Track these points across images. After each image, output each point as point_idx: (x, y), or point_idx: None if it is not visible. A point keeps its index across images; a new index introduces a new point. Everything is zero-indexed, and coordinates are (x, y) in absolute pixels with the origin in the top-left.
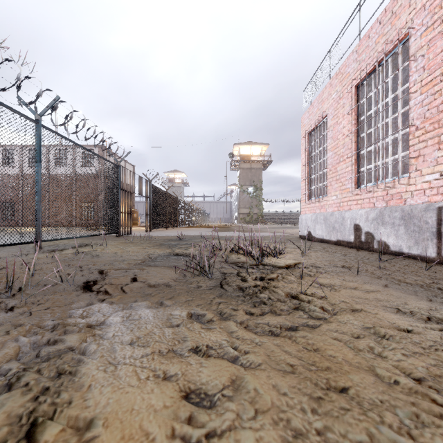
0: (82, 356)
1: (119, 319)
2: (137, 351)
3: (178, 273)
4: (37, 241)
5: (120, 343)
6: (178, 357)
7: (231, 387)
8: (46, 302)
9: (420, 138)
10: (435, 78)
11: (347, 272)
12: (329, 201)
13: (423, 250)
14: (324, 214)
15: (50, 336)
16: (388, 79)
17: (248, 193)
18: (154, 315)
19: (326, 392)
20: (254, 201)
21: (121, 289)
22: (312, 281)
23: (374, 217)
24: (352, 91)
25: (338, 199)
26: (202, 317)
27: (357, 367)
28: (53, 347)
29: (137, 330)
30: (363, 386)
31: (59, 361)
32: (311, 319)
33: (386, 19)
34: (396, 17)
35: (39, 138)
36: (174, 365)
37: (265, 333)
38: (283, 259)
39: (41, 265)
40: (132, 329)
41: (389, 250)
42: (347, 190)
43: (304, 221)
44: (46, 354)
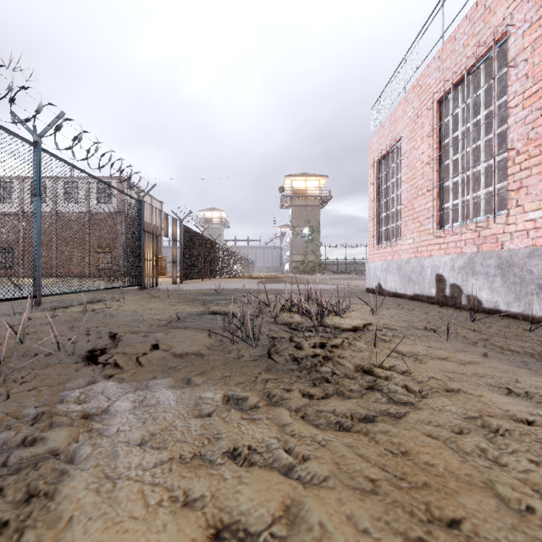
0: (68, 465)
1: (128, 405)
2: (148, 457)
3: (214, 337)
4: (35, 296)
5: (126, 444)
6: (207, 467)
7: (284, 520)
8: (32, 379)
9: (522, 165)
10: (541, 88)
11: (432, 336)
12: (404, 246)
13: (527, 308)
14: (397, 261)
15: (28, 433)
16: (480, 91)
17: (302, 236)
18: (178, 398)
19: (429, 530)
20: (309, 246)
21: (136, 361)
22: (388, 348)
23: (461, 265)
24: (434, 108)
25: (416, 243)
26: (243, 401)
27: (468, 483)
28: (29, 450)
29: (151, 423)
30: (482, 518)
31: (32, 474)
32: (393, 404)
33: (477, 15)
34: (490, 12)
35: (39, 165)
36: (201, 480)
37: (330, 426)
38: (348, 318)
39: (37, 327)
40: (145, 420)
41: (481, 307)
42: (426, 232)
43: (373, 270)
44: (16, 461)
